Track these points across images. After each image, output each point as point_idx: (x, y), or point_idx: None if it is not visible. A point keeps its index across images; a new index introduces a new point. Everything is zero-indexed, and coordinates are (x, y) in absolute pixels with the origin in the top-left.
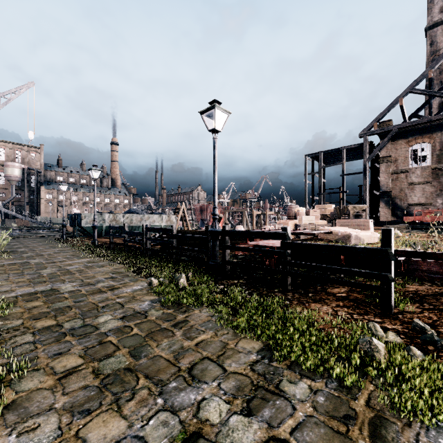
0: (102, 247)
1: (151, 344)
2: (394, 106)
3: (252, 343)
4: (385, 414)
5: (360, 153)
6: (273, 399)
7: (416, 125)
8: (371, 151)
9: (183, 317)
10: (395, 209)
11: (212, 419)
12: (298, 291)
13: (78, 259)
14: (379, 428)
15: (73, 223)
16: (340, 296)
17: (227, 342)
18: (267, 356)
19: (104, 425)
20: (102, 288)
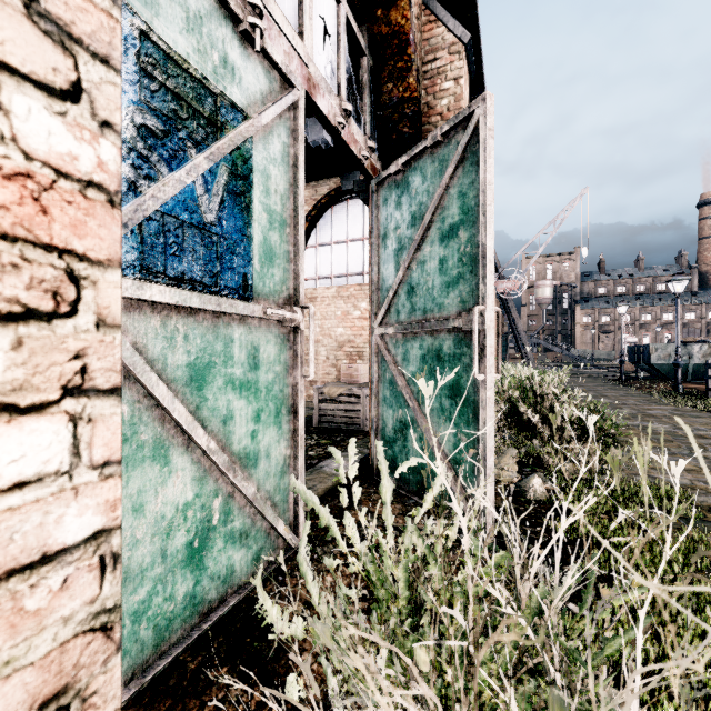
0: (691, 395)
1: None
2: None
3: None
4: None
5: None
6: None
7: None
8: None
9: None
10: None
11: None
12: None
13: (657, 406)
14: None
15: (635, 358)
16: None
17: None
18: None
19: None
20: (705, 435)
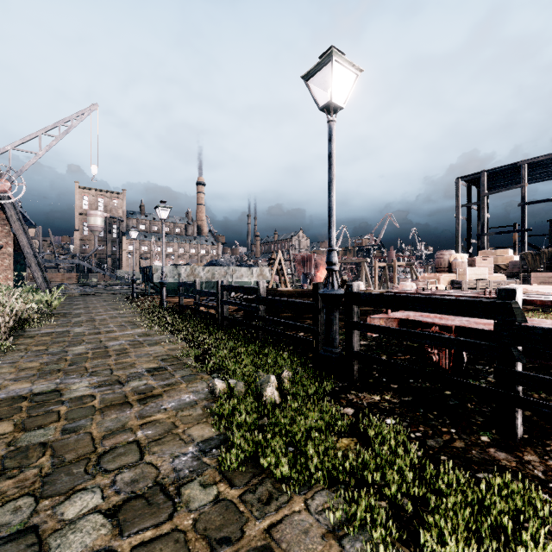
0: (171, 310)
1: None
2: None
3: None
4: None
5: None
6: None
7: None
8: None
9: (261, 528)
10: None
11: None
12: (550, 448)
13: (131, 329)
14: None
15: (145, 278)
16: None
17: None
18: None
19: None
20: (131, 393)
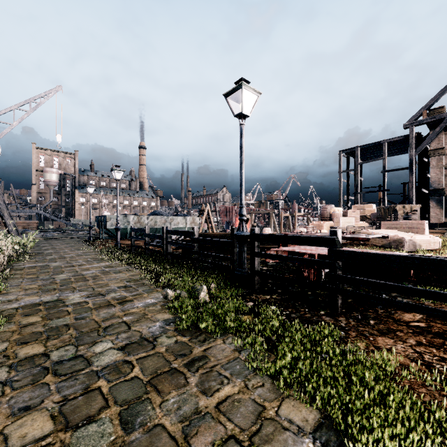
0: (124, 250)
1: (153, 399)
2: None
3: (303, 410)
4: None
5: (405, 146)
6: None
7: None
8: (418, 143)
9: (201, 350)
10: None
11: None
12: (353, 314)
13: (97, 263)
14: None
15: (100, 225)
16: (418, 327)
17: (263, 404)
18: (331, 442)
19: None
20: (112, 300)
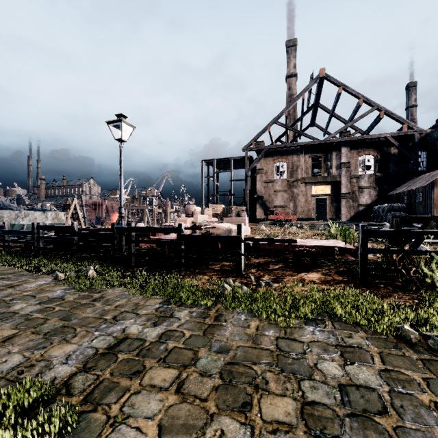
0: None
1: (77, 313)
2: (265, 131)
3: (156, 300)
4: (223, 313)
5: (244, 163)
6: (168, 319)
7: (278, 148)
8: (251, 163)
9: (99, 295)
10: (266, 209)
11: (133, 332)
12: (189, 269)
13: None
14: (219, 317)
15: None
16: (216, 269)
17: (138, 302)
18: (166, 304)
19: (60, 349)
20: None
